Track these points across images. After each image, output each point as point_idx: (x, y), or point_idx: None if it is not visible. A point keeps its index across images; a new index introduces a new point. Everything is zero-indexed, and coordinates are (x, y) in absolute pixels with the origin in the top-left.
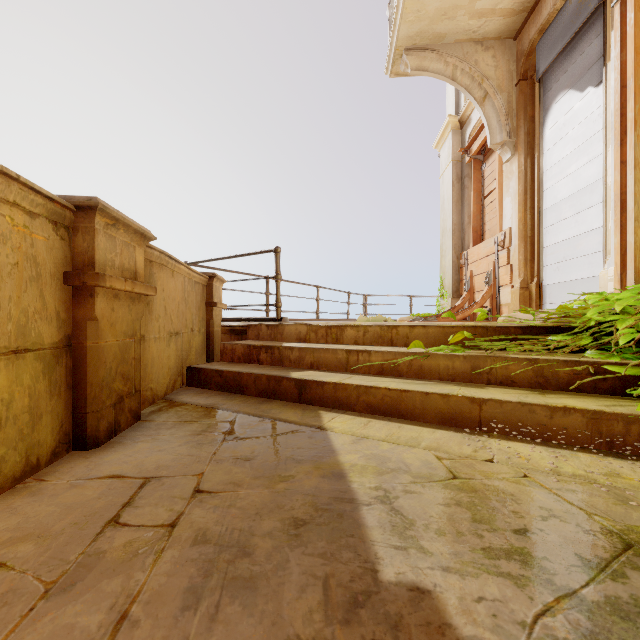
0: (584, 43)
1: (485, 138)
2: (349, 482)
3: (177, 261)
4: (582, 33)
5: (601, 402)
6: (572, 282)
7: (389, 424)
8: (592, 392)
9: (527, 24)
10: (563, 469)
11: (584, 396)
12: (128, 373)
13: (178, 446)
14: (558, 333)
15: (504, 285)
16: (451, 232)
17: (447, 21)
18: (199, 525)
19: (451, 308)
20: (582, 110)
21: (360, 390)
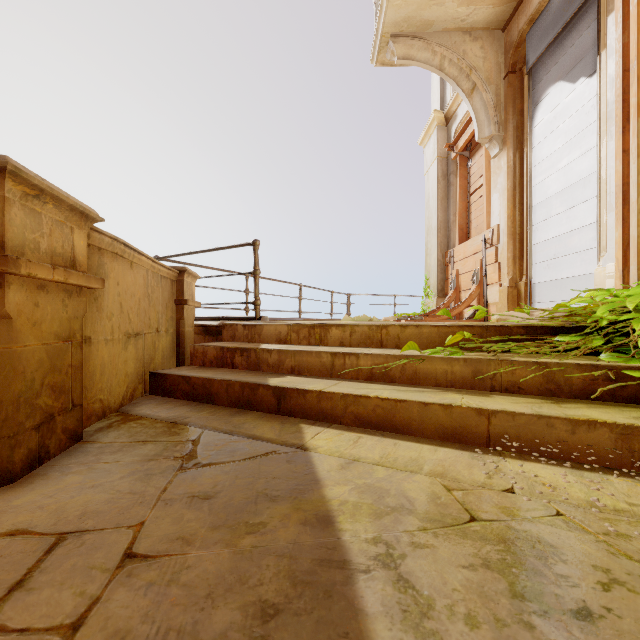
0: (576, 32)
1: (472, 133)
2: (338, 531)
3: (136, 251)
4: (574, 22)
5: (626, 413)
6: (563, 280)
7: (382, 441)
8: (610, 400)
9: (516, 14)
10: (600, 501)
11: (603, 405)
12: (62, 384)
13: (119, 479)
14: (565, 333)
15: (492, 284)
16: (436, 230)
17: (435, 7)
18: (117, 624)
19: (437, 307)
20: (574, 102)
21: (348, 400)
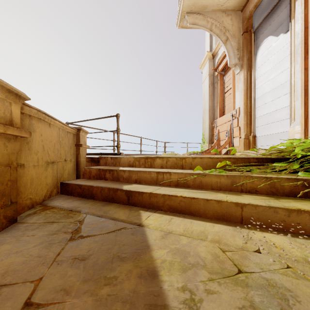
0: (278, 11)
1: (226, 62)
2: (161, 282)
3: (52, 118)
4: (277, 6)
5: None
6: (272, 135)
7: (184, 220)
8: (305, 197)
9: (248, 3)
10: (309, 258)
11: (302, 200)
12: (3, 191)
13: (33, 247)
14: (278, 161)
15: (236, 137)
16: (208, 110)
17: None
18: None
19: (208, 148)
20: (277, 46)
21: (165, 197)
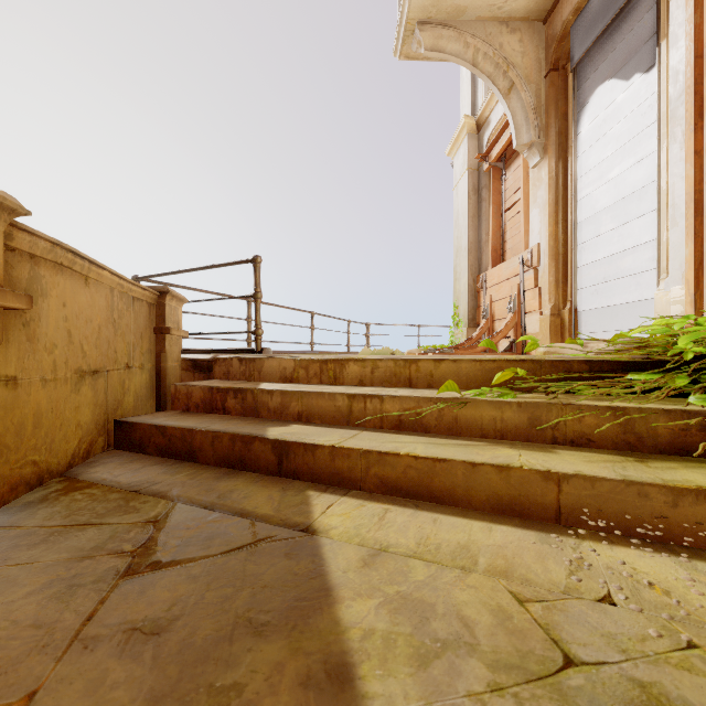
0: (630, 22)
1: (507, 141)
2: (361, 700)
3: (93, 262)
4: (628, 10)
5: None
6: (615, 307)
7: (418, 515)
8: None
9: (560, 3)
10: None
11: (702, 464)
12: None
13: (24, 597)
14: (638, 369)
15: (531, 312)
16: (467, 251)
17: None
18: None
19: (468, 339)
20: (628, 102)
21: (370, 458)
